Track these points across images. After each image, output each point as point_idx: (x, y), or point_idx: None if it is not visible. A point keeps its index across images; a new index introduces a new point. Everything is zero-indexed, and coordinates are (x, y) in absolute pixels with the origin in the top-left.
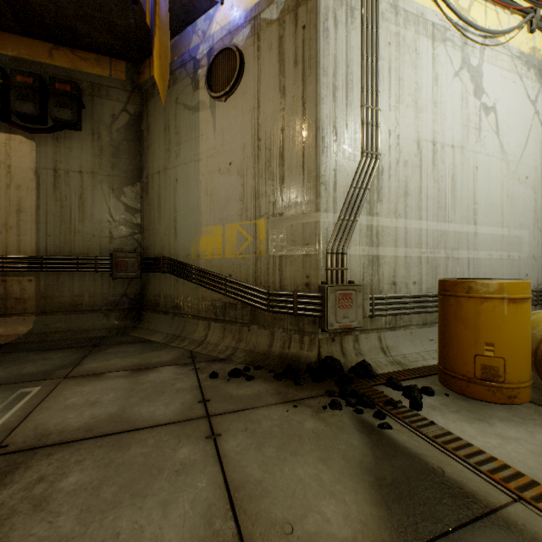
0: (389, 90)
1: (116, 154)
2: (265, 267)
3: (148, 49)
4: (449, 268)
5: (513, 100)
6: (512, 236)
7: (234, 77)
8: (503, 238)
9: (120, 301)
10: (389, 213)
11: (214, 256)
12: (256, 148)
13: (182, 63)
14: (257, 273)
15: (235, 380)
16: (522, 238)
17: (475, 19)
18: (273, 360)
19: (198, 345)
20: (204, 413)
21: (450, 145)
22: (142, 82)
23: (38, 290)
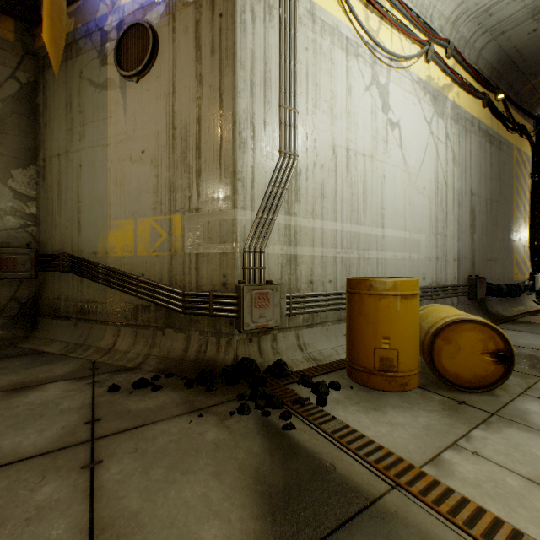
0: (307, 94)
1: (0, 129)
2: (181, 265)
3: None
4: (361, 268)
5: (414, 119)
6: (413, 239)
7: (146, 57)
8: (406, 241)
9: (7, 306)
10: (307, 214)
11: (125, 253)
12: (171, 137)
13: (87, 33)
14: (173, 273)
15: (139, 392)
16: (421, 241)
17: (383, 41)
18: (188, 365)
19: (104, 353)
20: (88, 437)
21: (362, 153)
22: (38, 47)
23: None
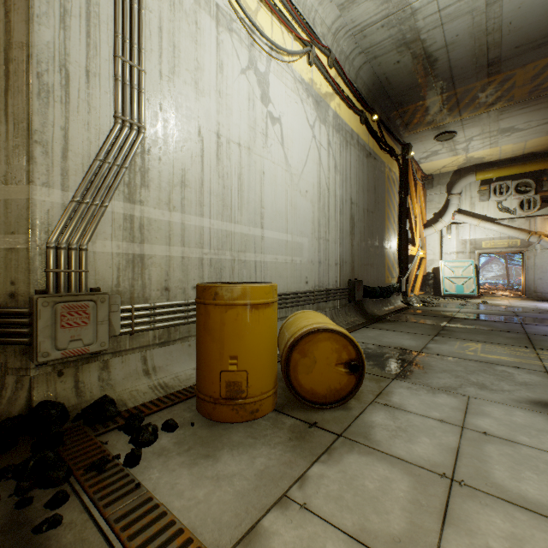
0: (161, 53)
1: None
2: None
3: None
4: (236, 271)
5: (296, 119)
6: (296, 242)
7: None
8: (288, 243)
9: None
10: (161, 204)
11: None
12: None
13: None
14: None
15: None
16: (304, 245)
17: (262, 26)
18: None
19: None
20: None
21: (237, 143)
22: None
23: None
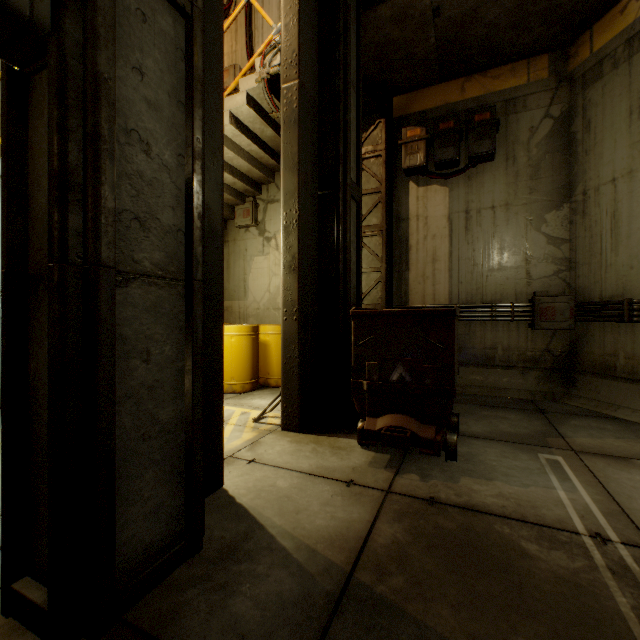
0: None
1: (534, 175)
2: None
3: (594, 16)
4: None
5: None
6: None
7: None
8: None
9: (540, 357)
10: None
11: None
12: None
13: None
14: None
15: None
16: None
17: None
18: None
19: None
20: None
21: None
22: (572, 69)
23: None
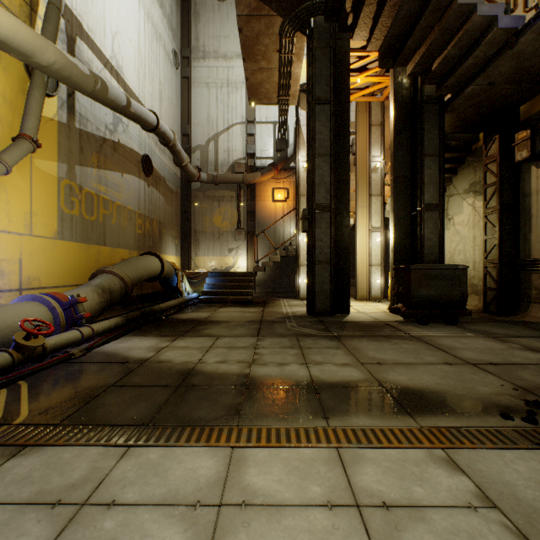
0: None
1: None
2: None
3: None
4: None
5: None
6: None
7: None
8: None
9: None
10: None
11: None
12: None
13: None
14: None
15: None
16: None
17: None
18: None
19: None
20: (473, 363)
21: None
22: None
23: None
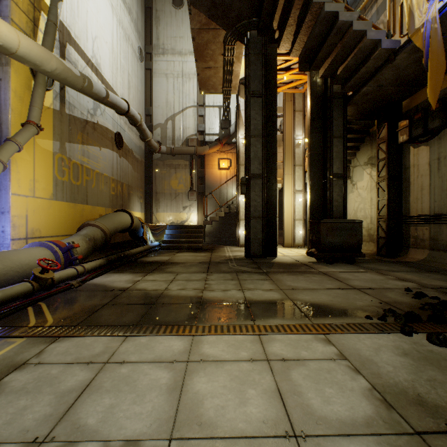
0: None
1: None
2: None
3: None
4: None
5: None
6: None
7: None
8: None
9: None
10: None
11: None
12: None
13: None
14: None
15: (407, 295)
16: None
17: None
18: None
19: None
20: (358, 288)
21: None
22: None
23: (429, 235)
